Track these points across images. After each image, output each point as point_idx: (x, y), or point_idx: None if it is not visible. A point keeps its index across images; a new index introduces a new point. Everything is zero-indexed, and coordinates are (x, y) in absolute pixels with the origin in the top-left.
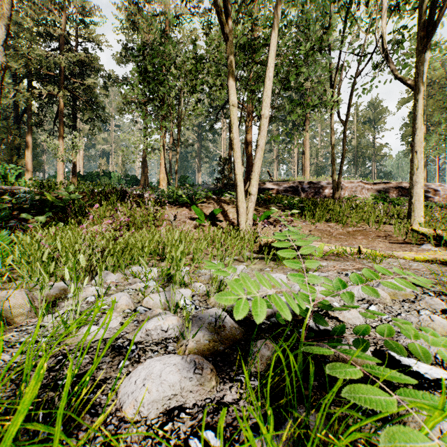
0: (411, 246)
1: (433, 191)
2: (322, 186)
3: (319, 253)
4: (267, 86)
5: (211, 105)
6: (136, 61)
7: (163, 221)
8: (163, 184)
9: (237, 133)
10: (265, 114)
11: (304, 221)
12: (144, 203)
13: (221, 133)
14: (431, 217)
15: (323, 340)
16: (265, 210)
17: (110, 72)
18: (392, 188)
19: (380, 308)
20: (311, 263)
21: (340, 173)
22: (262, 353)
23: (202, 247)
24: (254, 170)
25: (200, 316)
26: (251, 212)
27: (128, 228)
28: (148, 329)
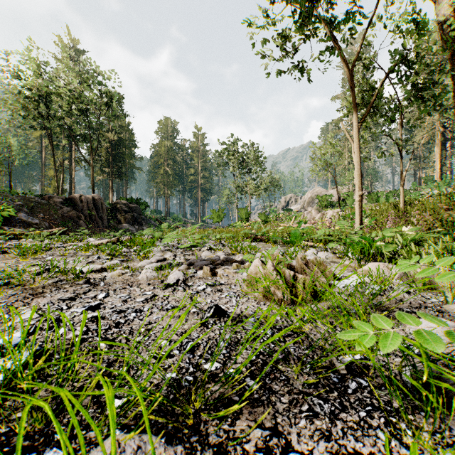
0: None
1: None
2: None
3: None
4: None
5: None
6: None
7: None
8: None
9: None
10: None
11: None
12: None
13: None
14: None
15: None
16: None
17: None
18: None
19: None
20: None
21: None
22: None
23: None
24: None
25: None
26: None
27: None
28: None
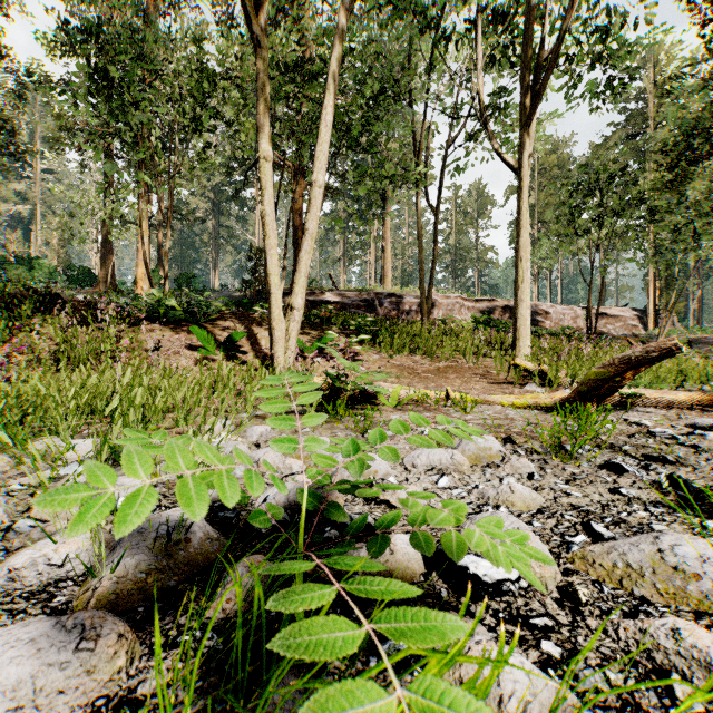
0: (514, 388)
1: (545, 313)
2: (408, 300)
3: (392, 401)
4: (320, 136)
5: (235, 157)
6: (81, 51)
7: (133, 351)
8: (143, 285)
9: (270, 206)
10: (316, 181)
11: (378, 353)
12: (96, 318)
13: (255, 207)
14: (539, 348)
15: (359, 541)
16: (320, 335)
17: (31, 65)
18: (498, 307)
19: (454, 479)
20: (323, 419)
21: (431, 283)
22: (242, 581)
23: (178, 397)
24: (299, 270)
25: (141, 526)
26: (293, 338)
27: (58, 364)
28: (15, 567)
